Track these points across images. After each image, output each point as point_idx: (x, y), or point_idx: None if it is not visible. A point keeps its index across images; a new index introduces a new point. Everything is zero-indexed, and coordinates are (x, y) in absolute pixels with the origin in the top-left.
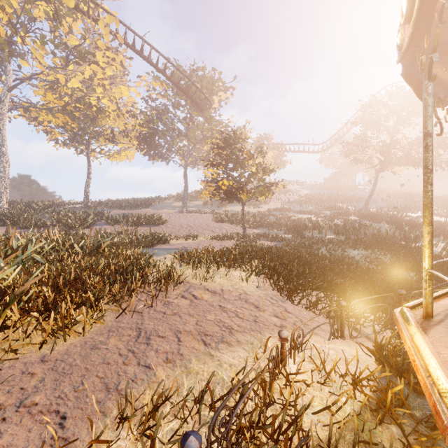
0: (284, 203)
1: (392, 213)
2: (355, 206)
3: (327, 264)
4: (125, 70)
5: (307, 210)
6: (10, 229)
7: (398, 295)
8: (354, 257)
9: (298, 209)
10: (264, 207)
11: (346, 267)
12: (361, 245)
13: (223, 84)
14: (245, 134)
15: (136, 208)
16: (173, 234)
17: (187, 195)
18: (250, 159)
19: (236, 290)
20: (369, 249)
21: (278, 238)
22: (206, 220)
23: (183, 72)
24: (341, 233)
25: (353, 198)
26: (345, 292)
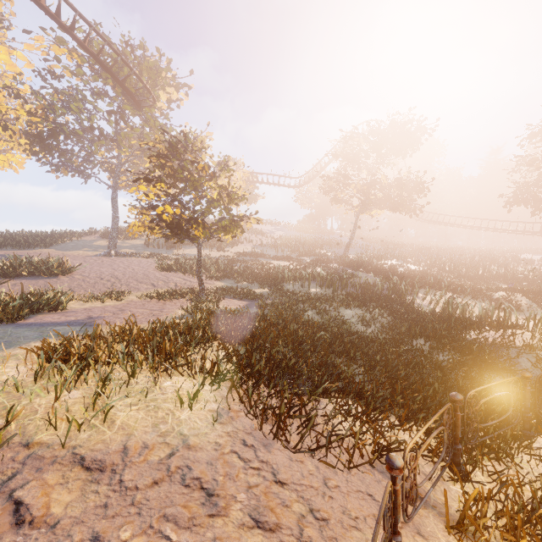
0: (256, 246)
1: (371, 260)
2: (336, 252)
3: (322, 337)
4: (3, 19)
5: (284, 255)
6: None
7: (451, 401)
8: (350, 319)
9: (273, 254)
10: (231, 251)
11: (347, 339)
12: (354, 302)
13: (174, 78)
14: (202, 141)
15: (24, 248)
16: (81, 292)
17: (121, 231)
18: (210, 180)
19: (162, 441)
20: (363, 307)
21: (250, 294)
22: (146, 267)
23: (105, 38)
24: (327, 285)
25: (331, 243)
26: (362, 394)
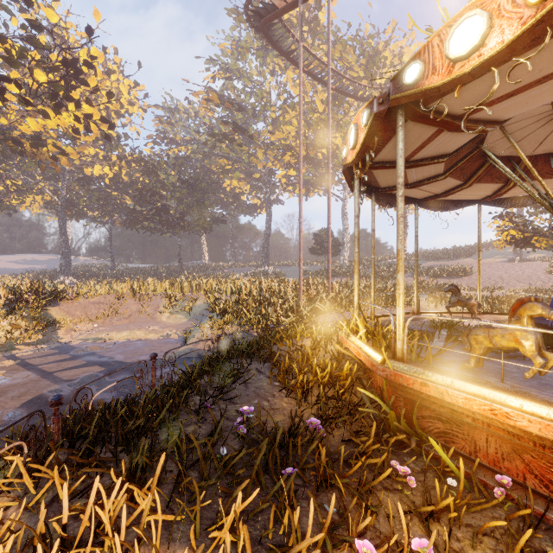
0: None
1: None
2: None
3: None
4: None
5: None
6: (348, 278)
7: None
8: None
9: None
10: None
11: None
12: None
13: None
14: None
15: (452, 259)
16: (472, 286)
17: None
18: None
19: None
20: None
21: None
22: (538, 270)
23: None
24: None
25: None
26: None
